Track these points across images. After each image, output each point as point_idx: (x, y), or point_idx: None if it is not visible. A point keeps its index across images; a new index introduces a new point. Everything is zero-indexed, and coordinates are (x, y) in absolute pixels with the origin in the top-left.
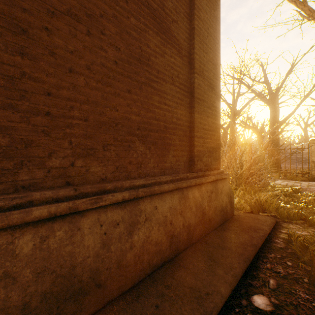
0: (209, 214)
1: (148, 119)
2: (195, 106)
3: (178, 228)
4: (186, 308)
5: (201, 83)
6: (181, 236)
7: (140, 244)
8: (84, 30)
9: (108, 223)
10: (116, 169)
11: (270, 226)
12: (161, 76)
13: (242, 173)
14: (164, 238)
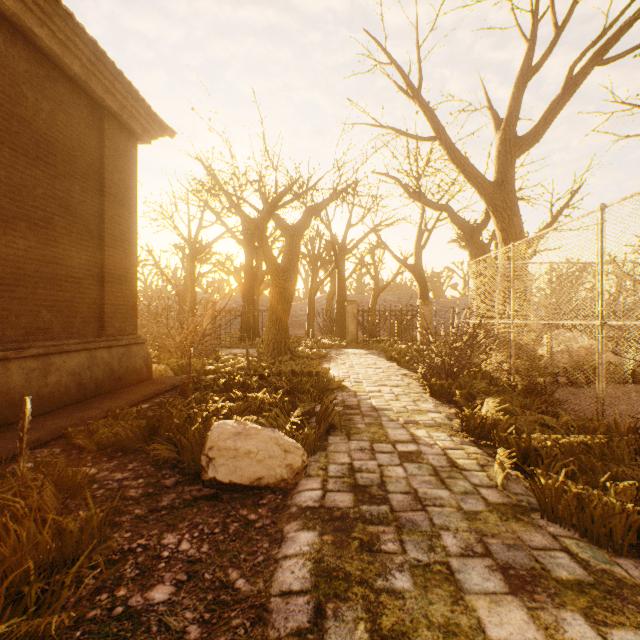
0: (121, 373)
1: (56, 292)
2: (106, 276)
3: (87, 379)
4: (91, 411)
5: (113, 254)
6: (89, 385)
7: (54, 385)
8: (2, 232)
9: (28, 368)
10: (27, 333)
11: (182, 381)
12: (69, 253)
13: (187, 341)
14: (73, 384)
